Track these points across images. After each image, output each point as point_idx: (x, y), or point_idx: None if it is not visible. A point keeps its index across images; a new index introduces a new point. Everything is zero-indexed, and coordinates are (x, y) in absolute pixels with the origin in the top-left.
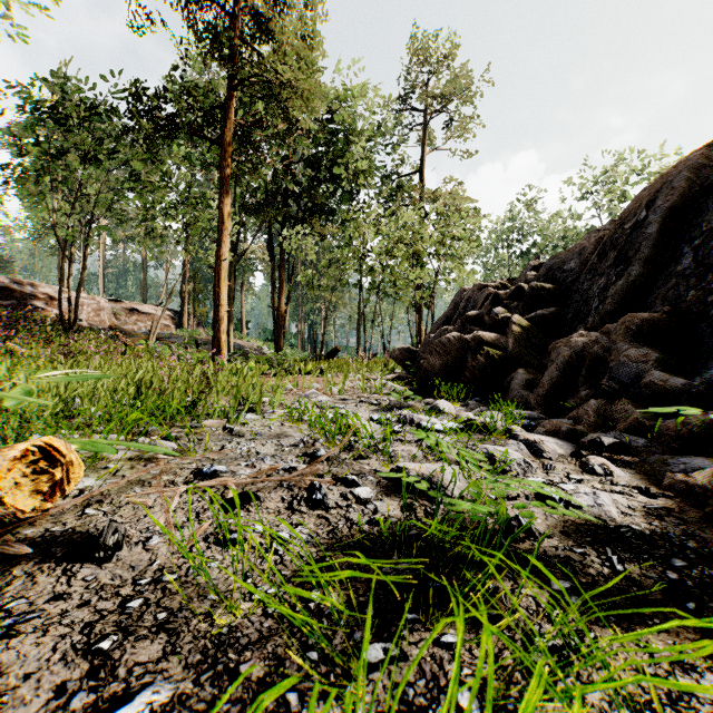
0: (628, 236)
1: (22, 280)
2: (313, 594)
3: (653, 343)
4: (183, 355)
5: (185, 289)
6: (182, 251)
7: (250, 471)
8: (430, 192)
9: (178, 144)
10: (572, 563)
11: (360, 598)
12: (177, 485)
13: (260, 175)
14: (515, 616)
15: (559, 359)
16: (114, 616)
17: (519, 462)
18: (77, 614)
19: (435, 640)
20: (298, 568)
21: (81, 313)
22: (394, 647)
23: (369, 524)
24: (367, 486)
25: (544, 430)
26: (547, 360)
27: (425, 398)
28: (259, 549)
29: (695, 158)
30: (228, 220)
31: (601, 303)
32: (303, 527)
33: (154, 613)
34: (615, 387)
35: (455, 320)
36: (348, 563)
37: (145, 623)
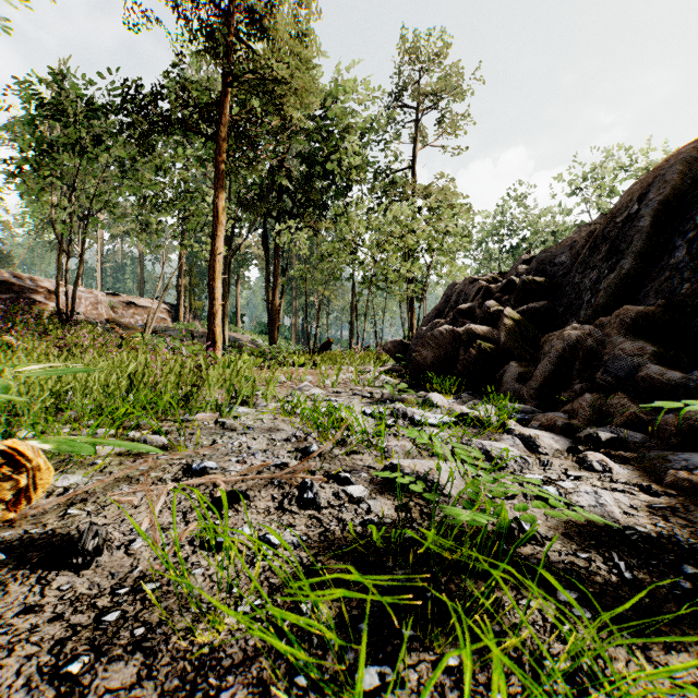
0: (620, 230)
1: (21, 274)
2: (301, 618)
3: (648, 336)
4: (178, 348)
5: (181, 282)
6: (177, 245)
7: (240, 468)
8: (422, 187)
9: (174, 140)
10: (577, 569)
11: (353, 611)
12: (165, 482)
13: (254, 170)
14: (522, 637)
15: (553, 352)
16: (87, 632)
17: (516, 459)
18: (48, 629)
19: (434, 661)
20: (287, 576)
21: (79, 307)
22: (391, 671)
23: (362, 525)
24: (360, 483)
25: (538, 424)
26: (540, 353)
27: (417, 390)
28: (246, 554)
29: (687, 152)
30: (223, 214)
31: (593, 296)
32: (294, 529)
33: (131, 628)
34: (610, 380)
35: (446, 313)
36: (340, 569)
37: (120, 640)
